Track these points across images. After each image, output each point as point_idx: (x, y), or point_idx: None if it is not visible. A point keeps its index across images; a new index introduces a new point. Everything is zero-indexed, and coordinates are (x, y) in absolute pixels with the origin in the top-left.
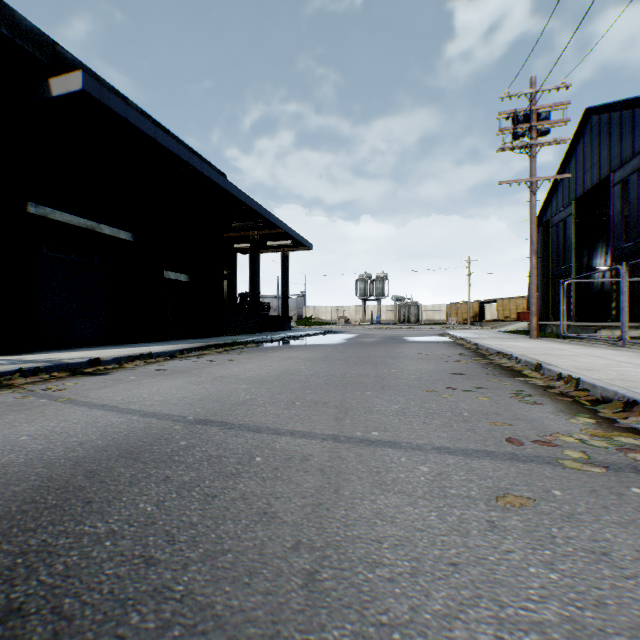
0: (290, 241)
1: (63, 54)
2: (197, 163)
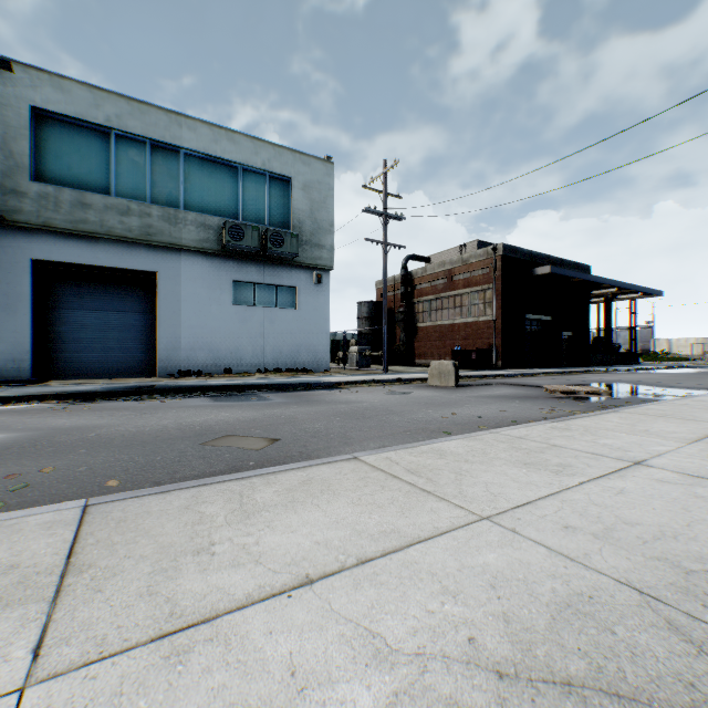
0: (638, 294)
1: (532, 253)
2: (583, 276)
